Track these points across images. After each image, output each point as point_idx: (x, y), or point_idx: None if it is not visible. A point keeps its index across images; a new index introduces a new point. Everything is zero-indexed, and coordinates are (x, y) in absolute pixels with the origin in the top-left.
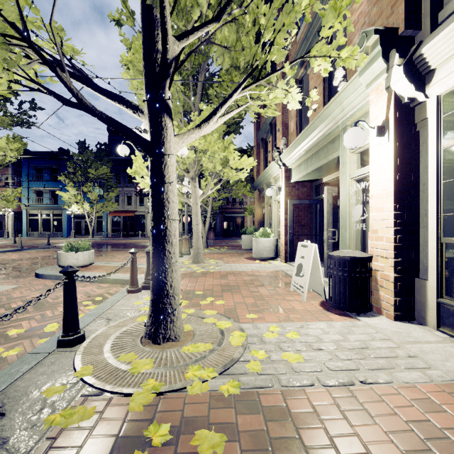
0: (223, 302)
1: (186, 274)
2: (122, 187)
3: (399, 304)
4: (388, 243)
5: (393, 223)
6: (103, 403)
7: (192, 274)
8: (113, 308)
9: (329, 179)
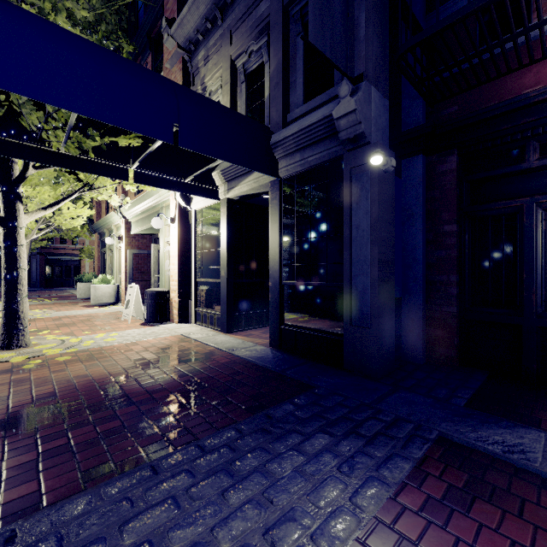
0: (60, 331)
1: None
2: None
3: (180, 315)
4: (176, 283)
5: (177, 272)
6: None
7: None
8: None
9: None
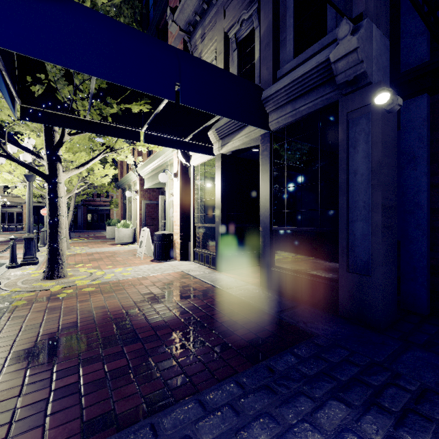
0: (91, 265)
1: None
2: None
3: (182, 254)
4: (178, 227)
5: (179, 218)
6: (36, 293)
7: None
8: (4, 275)
9: None
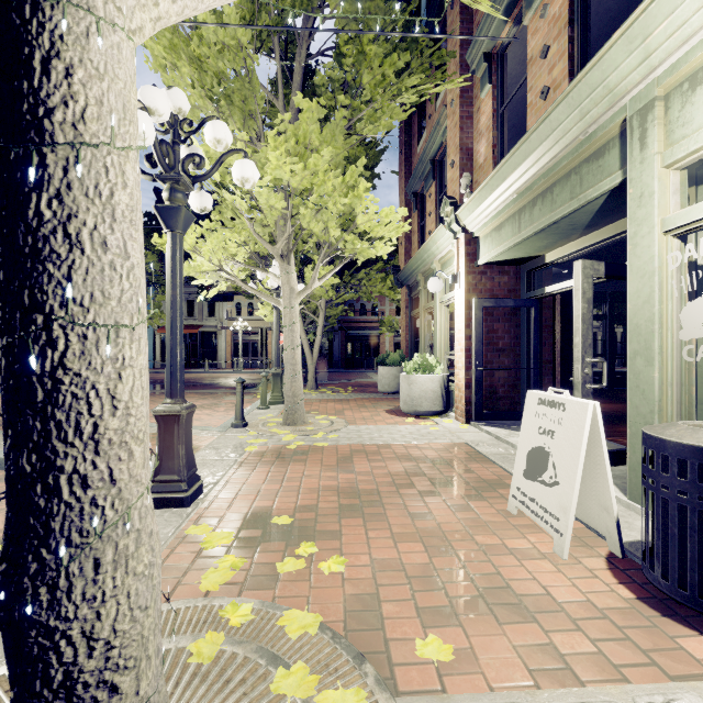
0: (340, 565)
1: (264, 452)
2: None
3: None
4: None
5: None
6: None
7: (278, 455)
8: None
9: (562, 255)
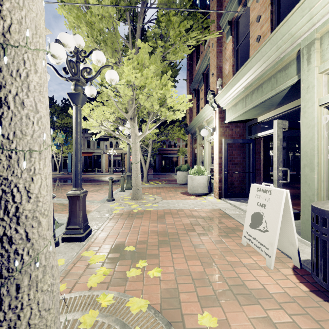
0: (159, 272)
1: (122, 213)
2: (83, 134)
3: None
4: None
5: None
6: None
7: (128, 214)
8: None
9: (266, 118)
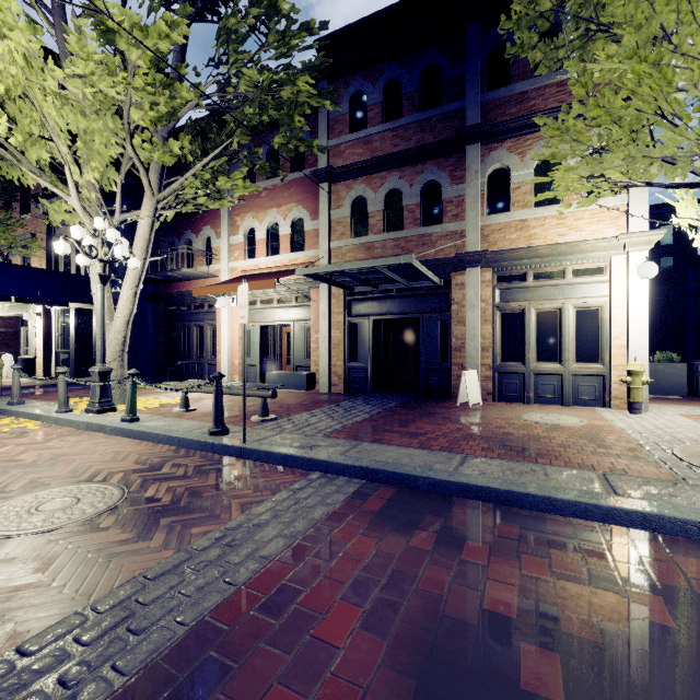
0: None
1: None
2: None
3: (45, 372)
4: (42, 352)
5: (43, 346)
6: None
7: None
8: None
9: None
